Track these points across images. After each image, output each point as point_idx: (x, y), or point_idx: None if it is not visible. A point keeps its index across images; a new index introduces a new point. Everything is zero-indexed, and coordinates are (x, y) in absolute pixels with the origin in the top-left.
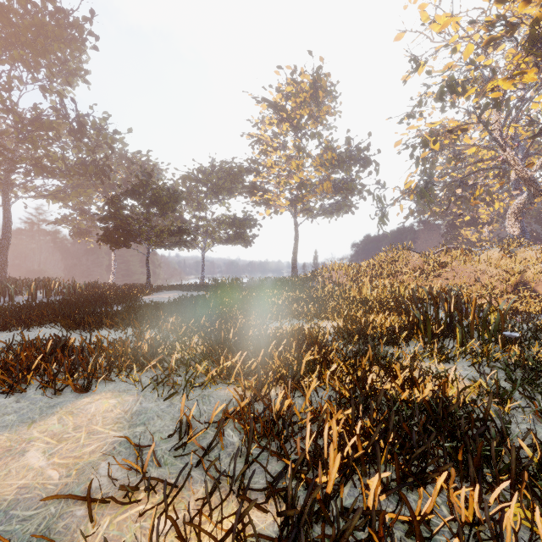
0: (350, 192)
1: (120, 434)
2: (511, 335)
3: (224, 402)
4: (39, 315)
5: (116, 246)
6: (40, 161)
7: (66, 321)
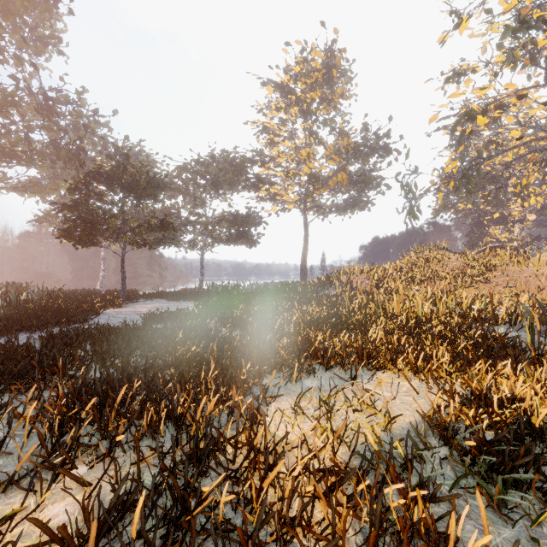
0: (367, 185)
1: None
2: None
3: None
4: None
5: (77, 243)
6: None
7: None
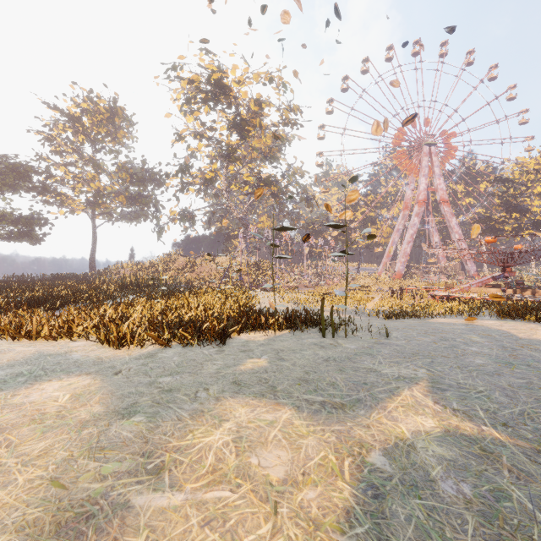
0: (145, 205)
1: None
2: (144, 285)
3: None
4: None
5: None
6: None
7: None
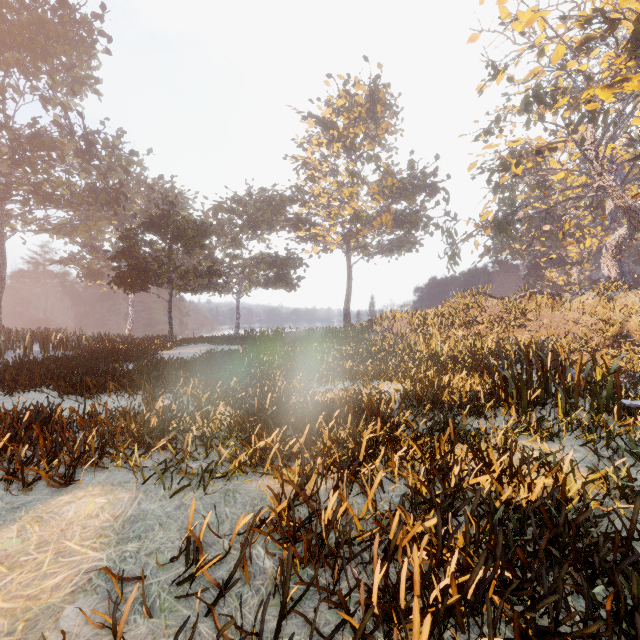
0: (413, 226)
1: (102, 556)
2: (633, 404)
3: (255, 501)
4: (28, 375)
5: (131, 289)
6: (39, 187)
7: (59, 384)
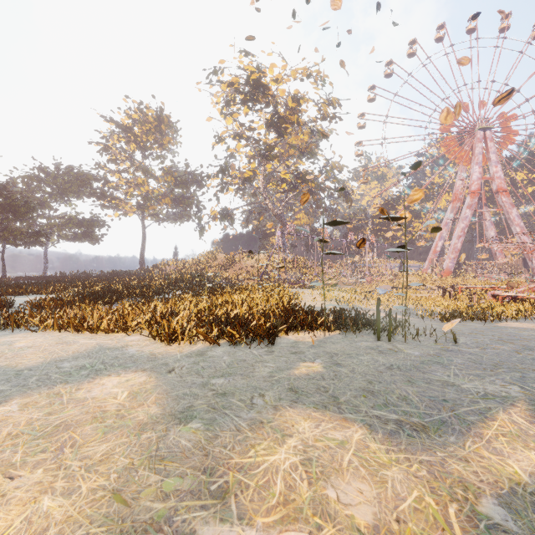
0: (188, 206)
1: None
2: (188, 281)
3: None
4: None
5: None
6: None
7: (0, 286)
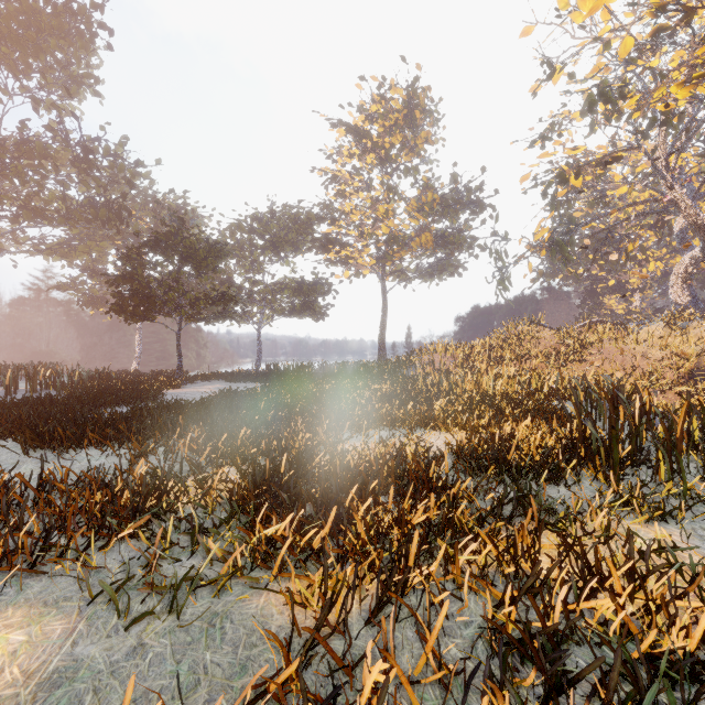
0: (456, 247)
1: None
2: None
3: (253, 638)
4: None
5: (132, 318)
6: (29, 201)
7: (23, 436)
